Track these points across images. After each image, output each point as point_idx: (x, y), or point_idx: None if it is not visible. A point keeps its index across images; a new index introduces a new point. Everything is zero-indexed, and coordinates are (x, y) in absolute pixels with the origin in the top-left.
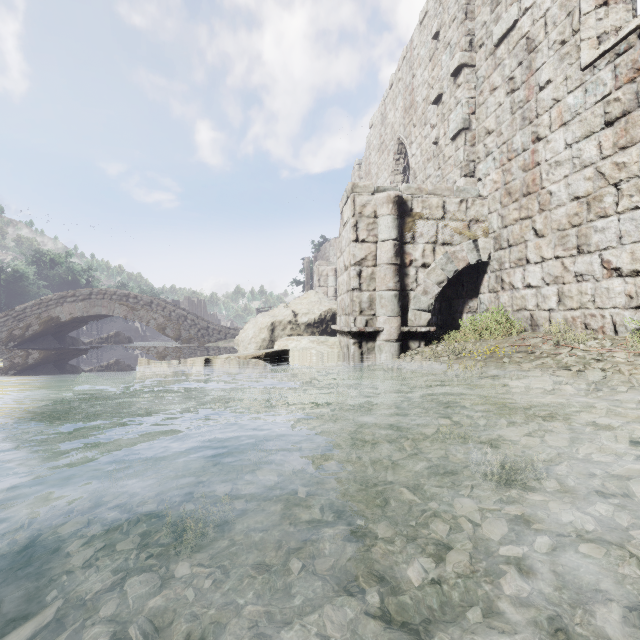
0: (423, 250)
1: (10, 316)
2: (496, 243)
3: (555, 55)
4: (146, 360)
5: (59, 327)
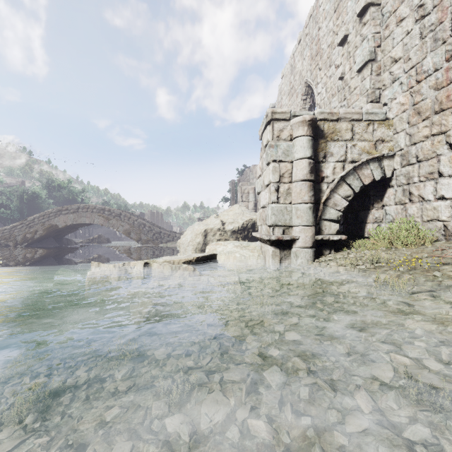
0: (334, 167)
1: (24, 224)
2: (403, 159)
3: None
4: (96, 263)
5: (57, 232)
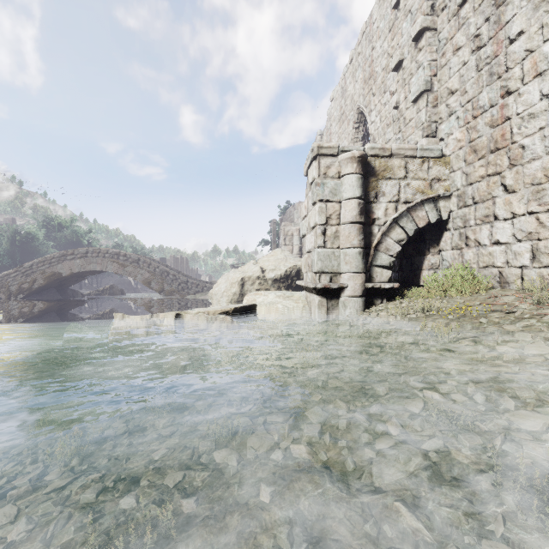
0: (386, 208)
1: (19, 272)
2: (460, 201)
3: (528, 4)
4: (121, 315)
5: (61, 281)
